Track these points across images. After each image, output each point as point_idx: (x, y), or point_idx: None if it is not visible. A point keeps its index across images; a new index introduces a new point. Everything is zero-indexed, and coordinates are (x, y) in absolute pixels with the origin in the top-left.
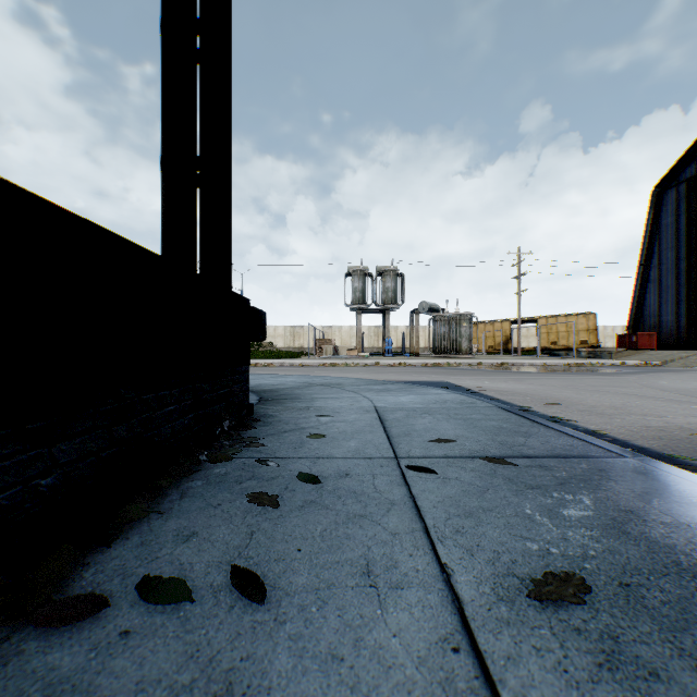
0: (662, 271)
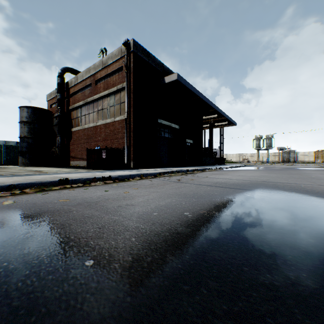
0: None
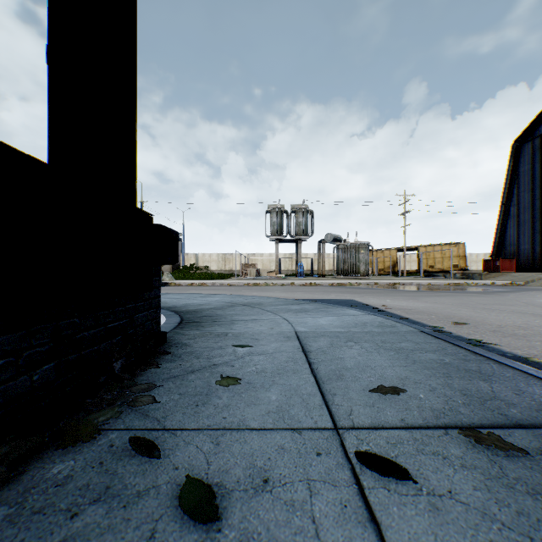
0: (520, 209)
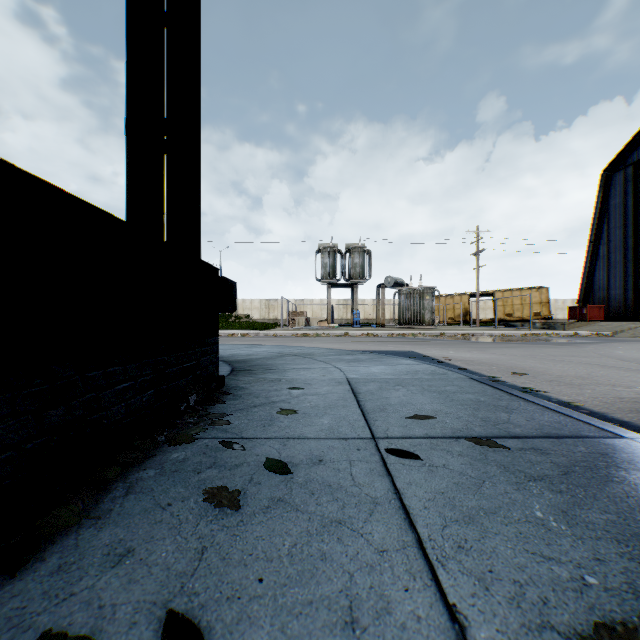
0: (611, 248)
